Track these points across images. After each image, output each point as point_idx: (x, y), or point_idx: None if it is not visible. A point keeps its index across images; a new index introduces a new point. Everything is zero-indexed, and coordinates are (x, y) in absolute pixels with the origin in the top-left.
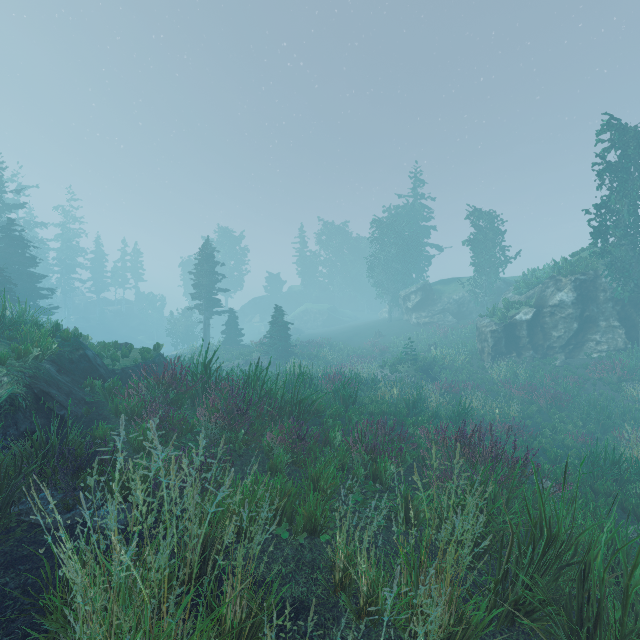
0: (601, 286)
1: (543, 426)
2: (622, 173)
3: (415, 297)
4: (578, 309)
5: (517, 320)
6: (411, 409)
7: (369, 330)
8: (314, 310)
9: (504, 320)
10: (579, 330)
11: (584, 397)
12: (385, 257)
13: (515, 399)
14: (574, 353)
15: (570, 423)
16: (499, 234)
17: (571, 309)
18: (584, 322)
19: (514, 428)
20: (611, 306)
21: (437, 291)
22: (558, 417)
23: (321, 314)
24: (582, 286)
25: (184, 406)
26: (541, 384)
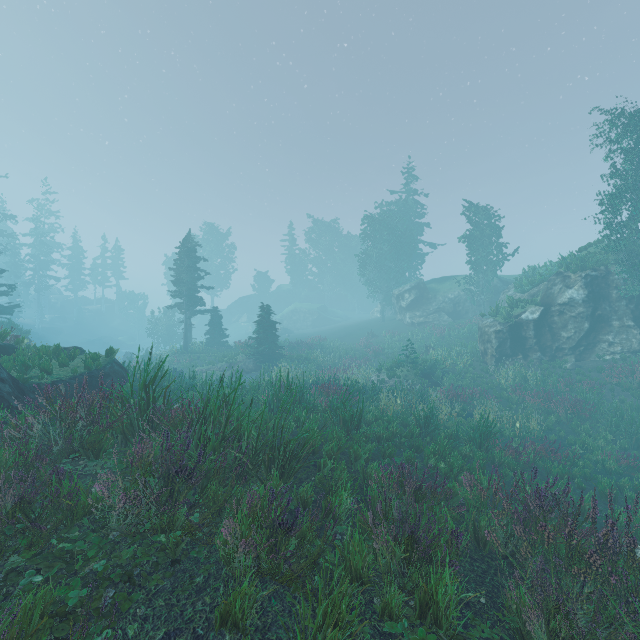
0: (613, 283)
1: (570, 442)
2: (639, 160)
3: (409, 296)
4: (589, 307)
5: (523, 319)
6: (423, 427)
7: (361, 330)
8: (303, 309)
9: (509, 319)
10: (590, 330)
11: (606, 405)
12: (377, 254)
13: (530, 408)
14: (585, 355)
15: (600, 437)
16: (496, 230)
17: (582, 307)
18: (596, 322)
19: (547, 449)
20: (624, 304)
21: (431, 290)
22: (583, 430)
23: (311, 314)
24: (593, 283)
25: (106, 450)
26: (555, 390)
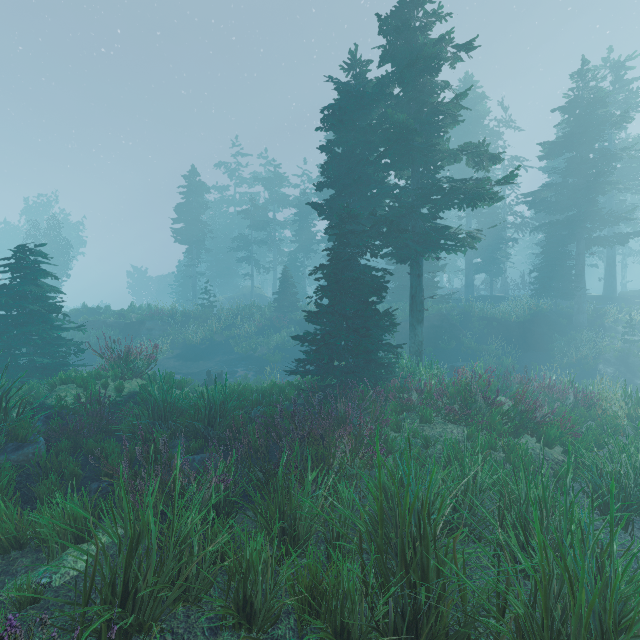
0: None
1: None
2: None
3: None
4: None
5: None
6: None
7: None
8: None
9: None
10: None
11: None
12: None
13: None
14: None
15: None
16: None
17: None
18: None
19: None
20: None
21: None
22: None
23: None
24: None
25: None
26: None
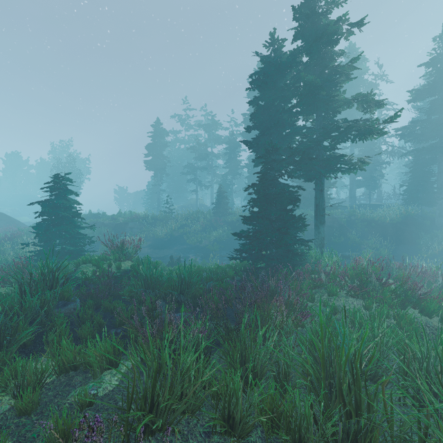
0: None
1: None
2: None
3: None
4: None
5: None
6: None
7: None
8: None
9: None
10: None
11: None
12: None
13: None
14: None
15: None
16: None
17: None
18: None
19: None
20: None
21: None
22: None
23: None
24: None
25: None
26: None
